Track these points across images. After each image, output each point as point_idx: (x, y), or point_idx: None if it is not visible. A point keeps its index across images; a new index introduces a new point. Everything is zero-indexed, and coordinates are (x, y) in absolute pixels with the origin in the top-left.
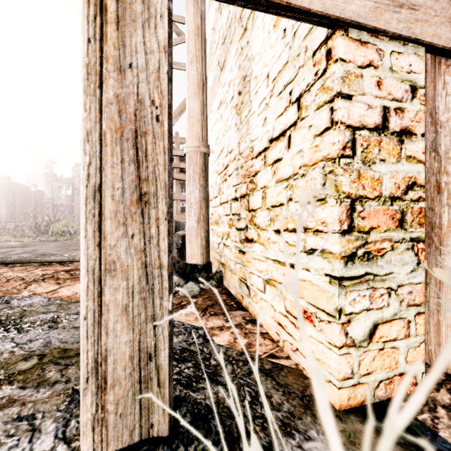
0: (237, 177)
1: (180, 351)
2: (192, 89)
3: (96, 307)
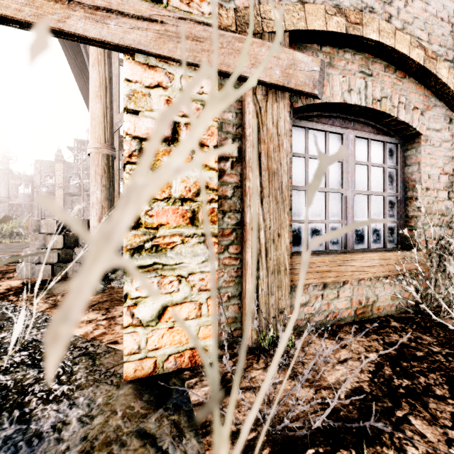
0: None
1: (27, 343)
2: (94, 92)
3: None
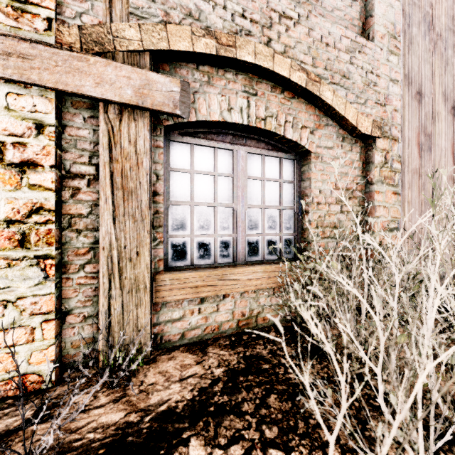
0: None
1: None
2: None
3: None
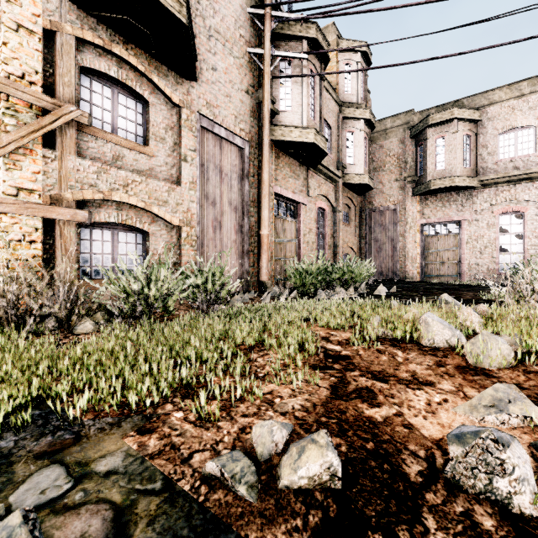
0: None
1: None
2: None
3: None
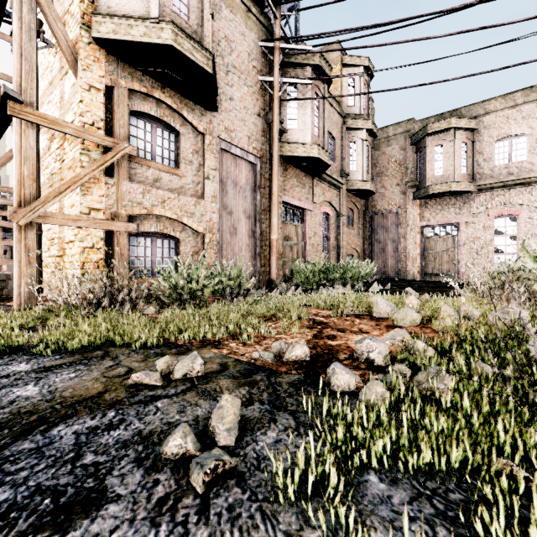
0: (59, 247)
1: None
2: None
3: (20, 283)
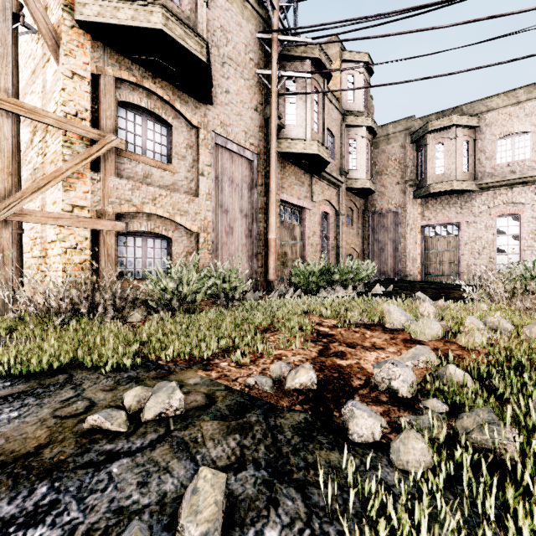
0: (41, 247)
1: None
2: None
3: None
